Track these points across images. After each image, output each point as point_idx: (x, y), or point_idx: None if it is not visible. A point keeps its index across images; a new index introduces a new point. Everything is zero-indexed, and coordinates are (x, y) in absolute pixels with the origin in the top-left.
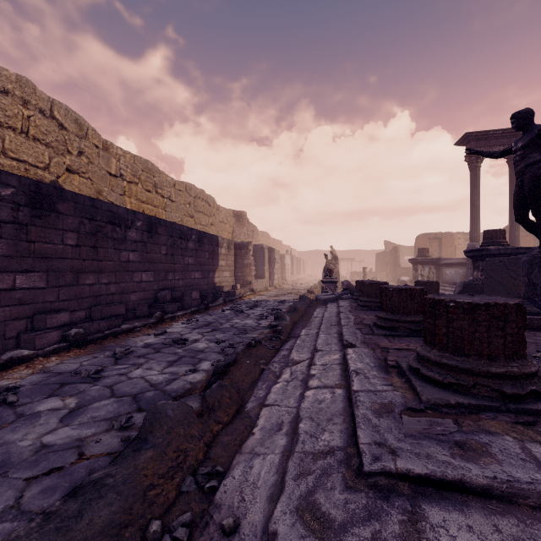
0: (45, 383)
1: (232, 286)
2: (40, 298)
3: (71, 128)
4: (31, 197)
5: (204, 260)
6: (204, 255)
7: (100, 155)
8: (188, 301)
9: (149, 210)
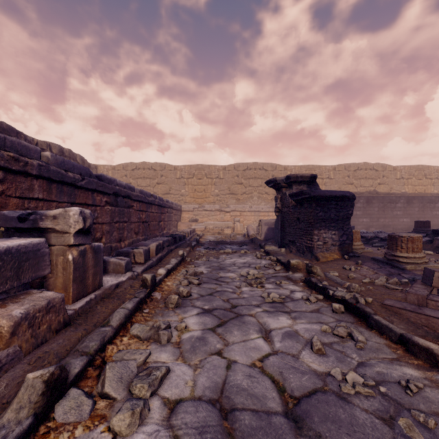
0: None
1: None
2: (368, 224)
3: (379, 169)
4: (366, 201)
5: None
6: None
7: (391, 174)
8: None
9: (419, 188)
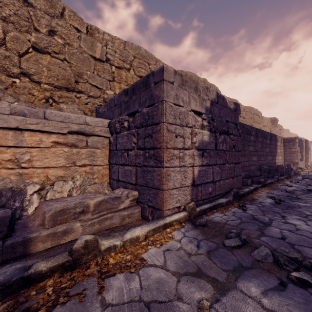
0: (281, 197)
1: (286, 165)
2: None
3: None
4: None
5: (272, 150)
6: (272, 147)
7: None
8: (281, 171)
9: None
